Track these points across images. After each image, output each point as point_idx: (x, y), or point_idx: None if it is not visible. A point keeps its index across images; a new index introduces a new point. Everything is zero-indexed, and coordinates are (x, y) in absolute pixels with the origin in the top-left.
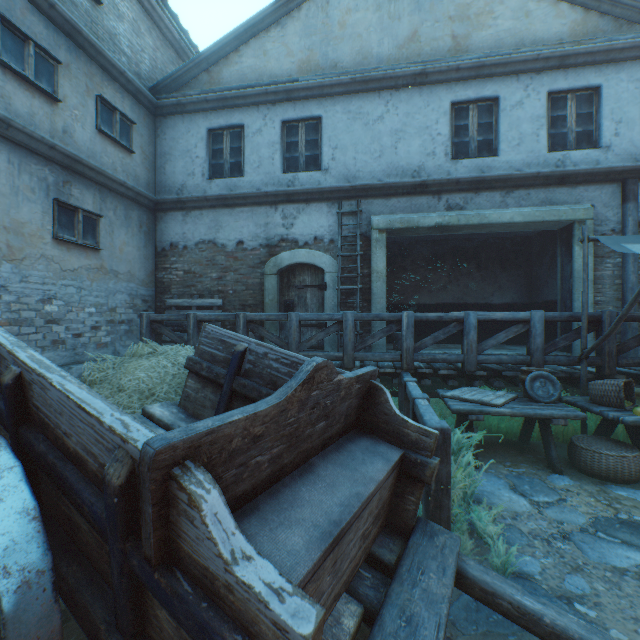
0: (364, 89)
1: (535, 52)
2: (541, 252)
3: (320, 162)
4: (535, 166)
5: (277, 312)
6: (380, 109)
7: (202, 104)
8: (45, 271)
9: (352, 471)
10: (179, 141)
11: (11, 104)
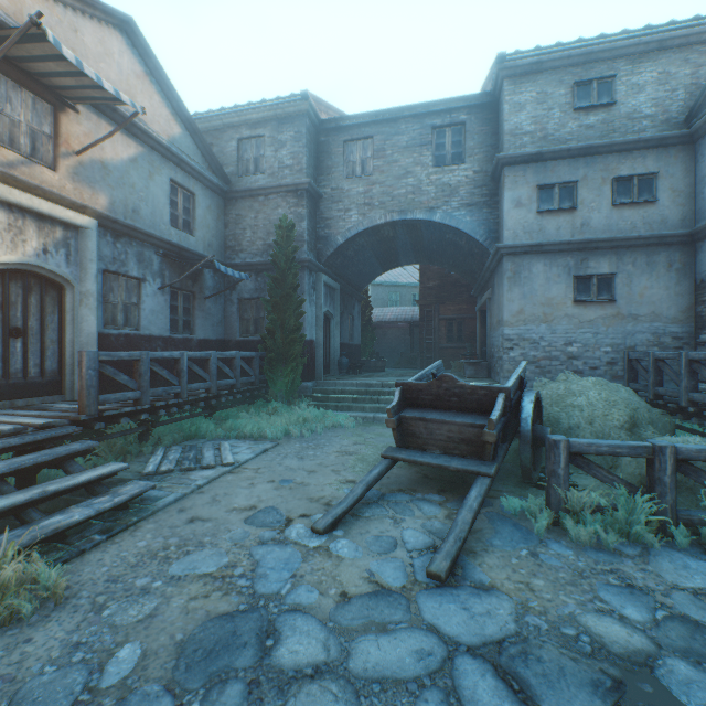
0: None
1: None
2: None
3: None
4: None
5: None
6: None
7: None
8: (566, 325)
9: (454, 416)
10: None
11: (544, 231)
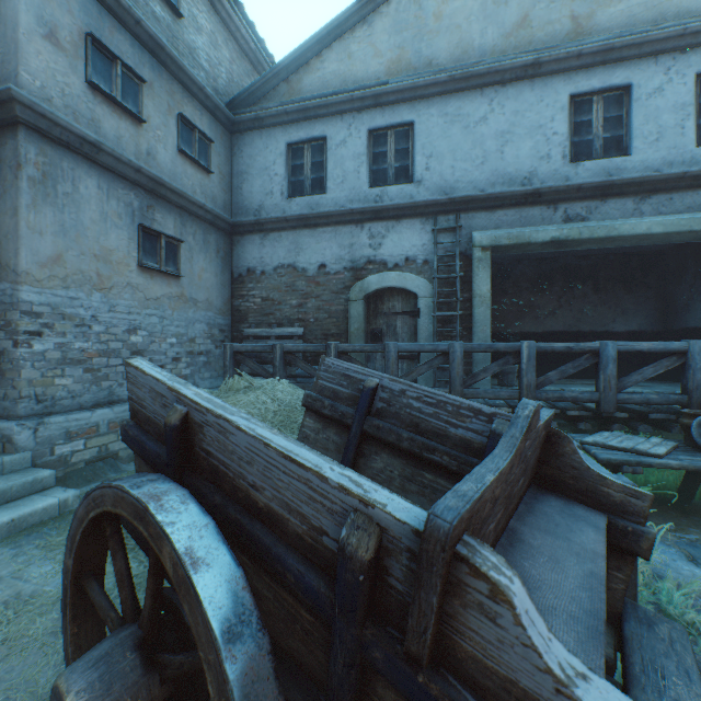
0: (464, 87)
1: (680, 26)
2: (679, 269)
3: (412, 173)
4: (679, 165)
5: (363, 342)
6: (483, 109)
7: (281, 117)
8: (131, 300)
9: (565, 541)
10: (256, 158)
11: (100, 127)
